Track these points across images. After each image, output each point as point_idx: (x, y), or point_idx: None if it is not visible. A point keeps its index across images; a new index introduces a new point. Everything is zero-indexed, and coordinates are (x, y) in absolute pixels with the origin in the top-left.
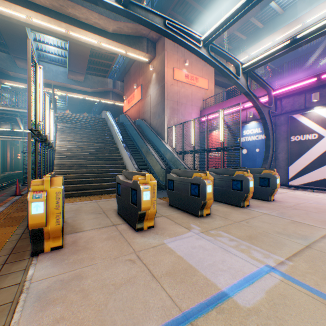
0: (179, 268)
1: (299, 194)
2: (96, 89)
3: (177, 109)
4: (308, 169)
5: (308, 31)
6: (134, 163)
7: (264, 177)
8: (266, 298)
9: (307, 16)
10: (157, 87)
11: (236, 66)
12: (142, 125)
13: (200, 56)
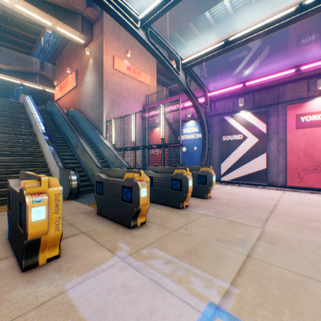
0: None
1: (230, 189)
2: (15, 67)
3: (118, 102)
4: (236, 166)
5: (239, 35)
6: (58, 160)
7: (202, 175)
8: None
9: (233, 33)
10: (95, 74)
11: (176, 60)
12: (77, 117)
13: (138, 39)
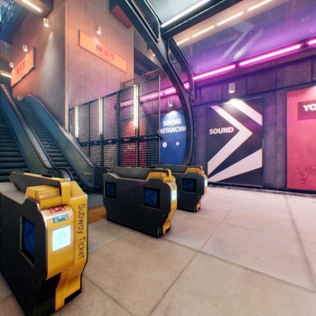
0: None
1: (221, 194)
2: None
3: (85, 87)
4: (226, 164)
5: None
6: None
7: (189, 178)
8: None
9: (218, 19)
10: (56, 51)
11: (154, 23)
12: (34, 104)
13: None
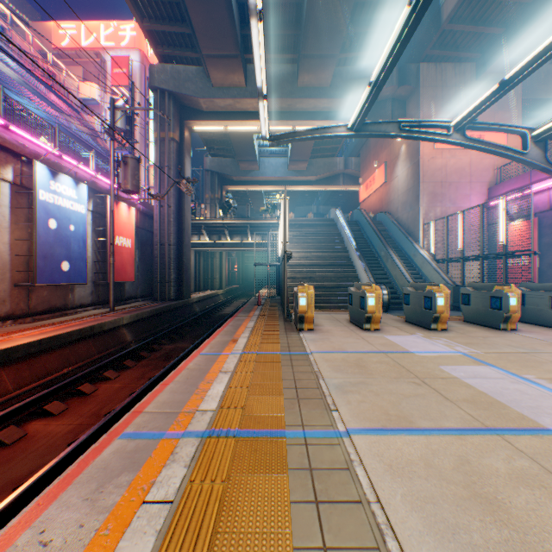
0: (388, 343)
1: None
2: (321, 176)
3: (440, 194)
4: None
5: None
6: (369, 276)
7: None
8: (435, 356)
9: None
10: (407, 165)
11: (521, 135)
12: (385, 221)
13: (450, 144)
